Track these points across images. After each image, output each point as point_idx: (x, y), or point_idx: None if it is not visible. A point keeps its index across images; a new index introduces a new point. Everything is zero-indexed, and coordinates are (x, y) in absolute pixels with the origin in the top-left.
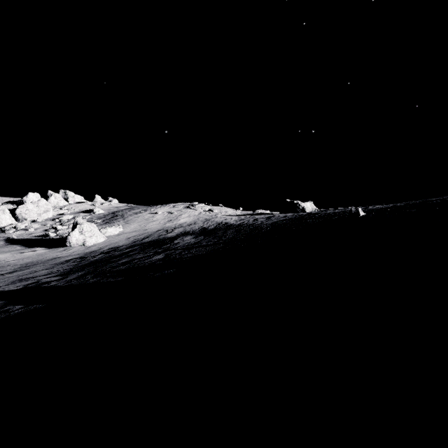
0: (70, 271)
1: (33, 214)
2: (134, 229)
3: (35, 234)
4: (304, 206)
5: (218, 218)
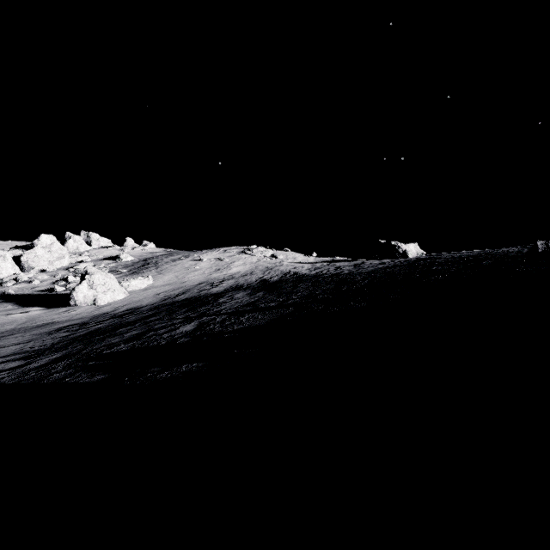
0: (46, 350)
1: (43, 262)
2: (168, 281)
3: (39, 288)
4: (406, 250)
5: (283, 267)
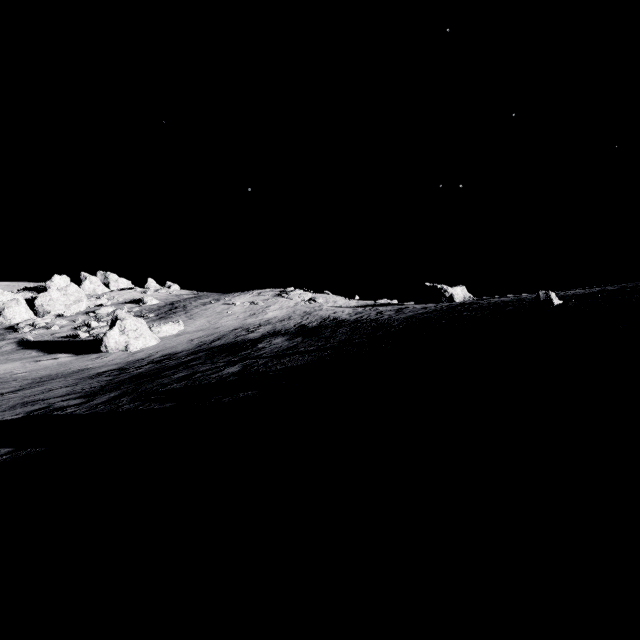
0: (99, 391)
1: (60, 306)
2: (201, 327)
3: (60, 335)
4: (453, 293)
5: (323, 311)
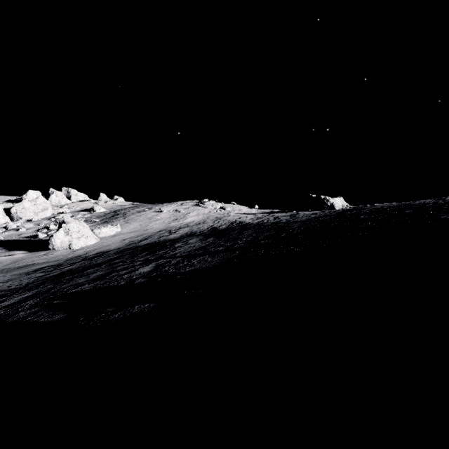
0: (20, 289)
1: (30, 213)
2: (134, 229)
3: (25, 235)
4: (333, 202)
5: (230, 217)
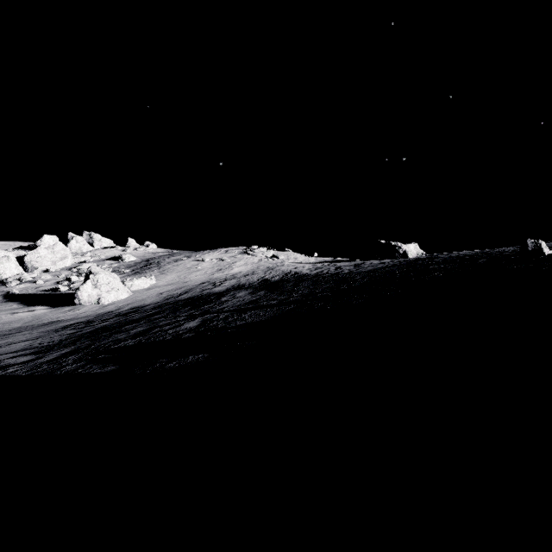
0: (55, 346)
1: (47, 262)
2: (171, 281)
3: (43, 288)
4: (406, 250)
5: (284, 267)
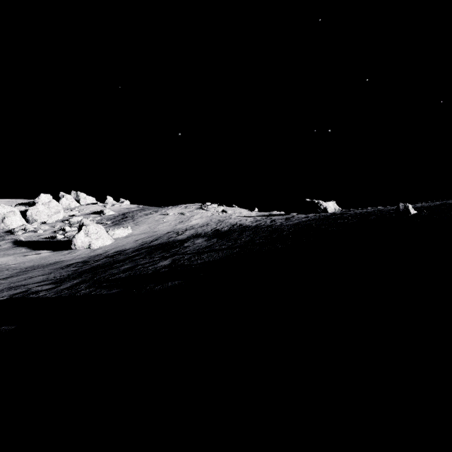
0: (66, 278)
1: (44, 216)
2: (143, 231)
3: (43, 236)
4: (326, 206)
5: (232, 219)
